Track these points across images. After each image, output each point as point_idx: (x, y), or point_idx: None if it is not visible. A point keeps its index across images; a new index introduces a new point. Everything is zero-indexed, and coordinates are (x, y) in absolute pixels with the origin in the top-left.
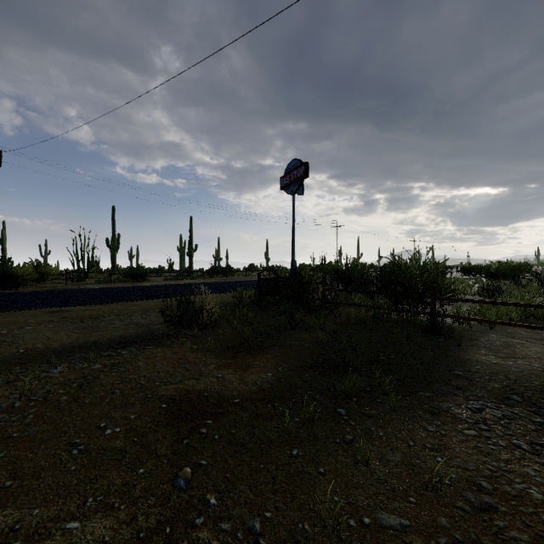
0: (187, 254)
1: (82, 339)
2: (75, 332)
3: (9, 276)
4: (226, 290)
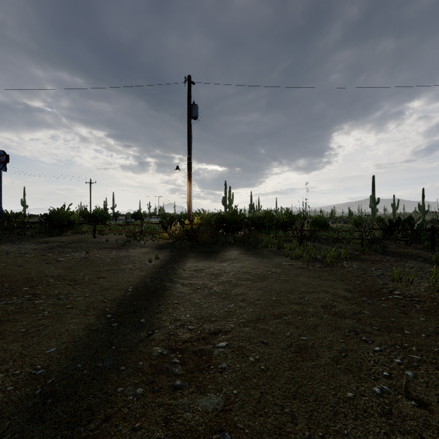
0: None
1: None
2: None
3: None
4: None
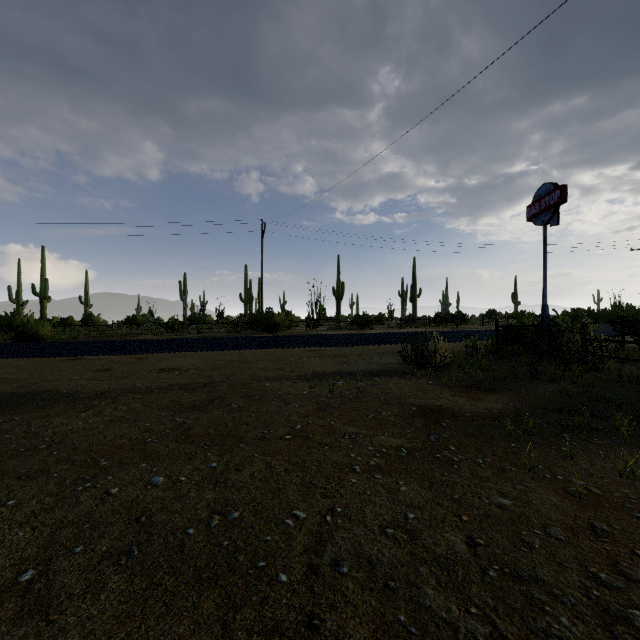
0: (410, 300)
1: (343, 369)
2: (335, 364)
3: (271, 323)
4: (457, 339)
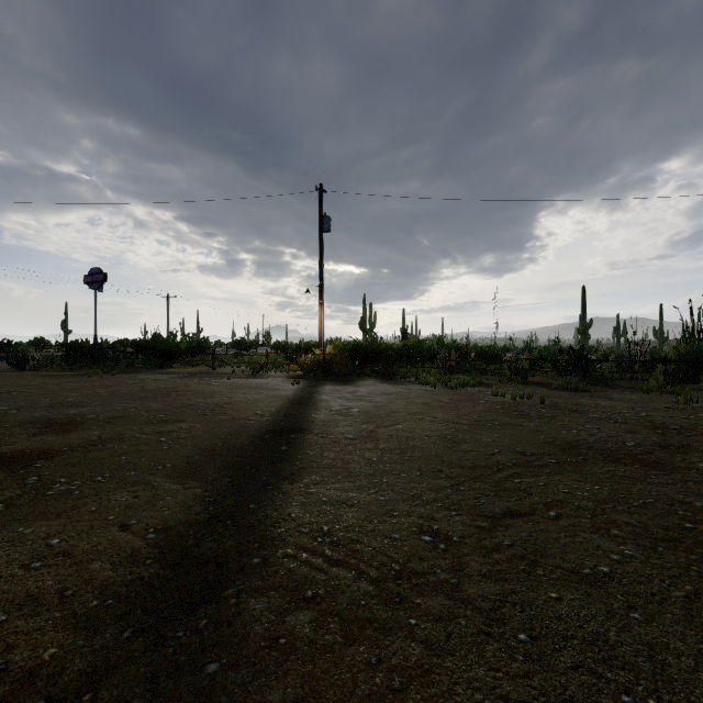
0: None
1: None
2: None
3: None
4: None
